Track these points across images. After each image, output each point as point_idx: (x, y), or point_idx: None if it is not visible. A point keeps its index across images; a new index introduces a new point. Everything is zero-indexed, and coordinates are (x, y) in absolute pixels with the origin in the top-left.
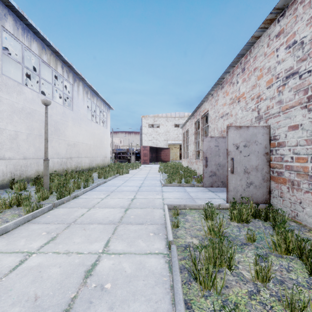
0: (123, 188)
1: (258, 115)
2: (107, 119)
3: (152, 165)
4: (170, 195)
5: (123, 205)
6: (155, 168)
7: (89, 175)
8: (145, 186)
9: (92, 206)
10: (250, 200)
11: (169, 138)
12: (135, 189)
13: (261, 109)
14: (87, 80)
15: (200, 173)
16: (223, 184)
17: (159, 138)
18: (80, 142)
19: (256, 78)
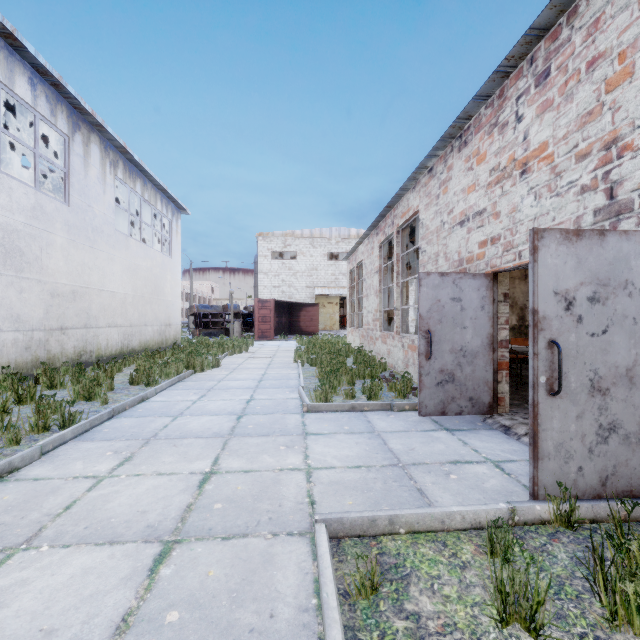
0: (188, 424)
1: (610, 203)
2: (171, 234)
3: (281, 342)
4: (331, 452)
5: (160, 519)
6: (286, 350)
7: (108, 375)
8: (256, 414)
9: (31, 534)
10: (611, 484)
11: (317, 283)
12: (223, 428)
13: (625, 181)
14: (111, 131)
15: (395, 366)
16: (474, 405)
17: (296, 282)
18: (92, 288)
19: (599, 88)
